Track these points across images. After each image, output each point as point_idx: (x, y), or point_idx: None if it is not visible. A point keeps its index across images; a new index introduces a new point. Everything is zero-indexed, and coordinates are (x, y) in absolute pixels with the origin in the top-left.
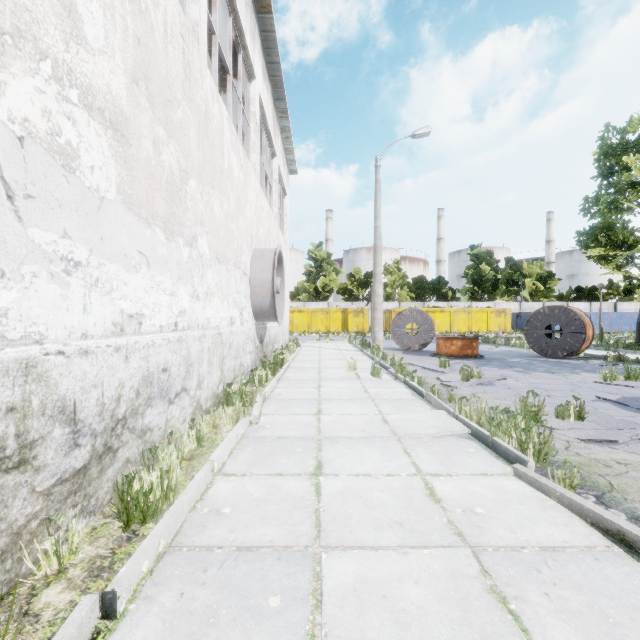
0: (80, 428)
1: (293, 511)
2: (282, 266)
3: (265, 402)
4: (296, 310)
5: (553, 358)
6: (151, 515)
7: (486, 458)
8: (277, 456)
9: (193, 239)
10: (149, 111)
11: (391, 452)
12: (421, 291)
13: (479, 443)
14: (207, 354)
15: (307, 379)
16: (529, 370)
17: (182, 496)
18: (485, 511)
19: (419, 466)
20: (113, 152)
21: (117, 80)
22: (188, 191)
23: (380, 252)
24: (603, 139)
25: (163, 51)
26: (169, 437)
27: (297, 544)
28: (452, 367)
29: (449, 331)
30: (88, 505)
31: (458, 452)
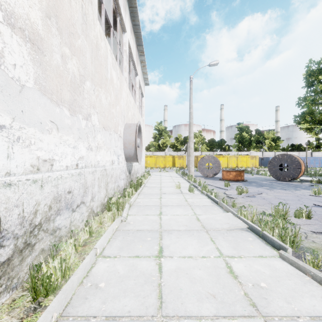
0: (4, 234)
1: (144, 285)
2: (141, 133)
3: (131, 207)
4: (148, 156)
5: (283, 181)
6: (52, 290)
7: (260, 244)
8: (136, 243)
9: (88, 116)
10: (58, 37)
11: (203, 240)
12: (212, 146)
13: (254, 234)
14: (97, 181)
15: (154, 193)
16: (272, 188)
17: (73, 276)
18: (267, 285)
19: (221, 250)
20: (31, 57)
21: (34, 13)
22: (85, 88)
23: (192, 126)
24: (308, 67)
25: (68, 3)
26: (71, 233)
27: (146, 314)
28: (231, 186)
29: (227, 167)
30: (11, 284)
31: (243, 240)
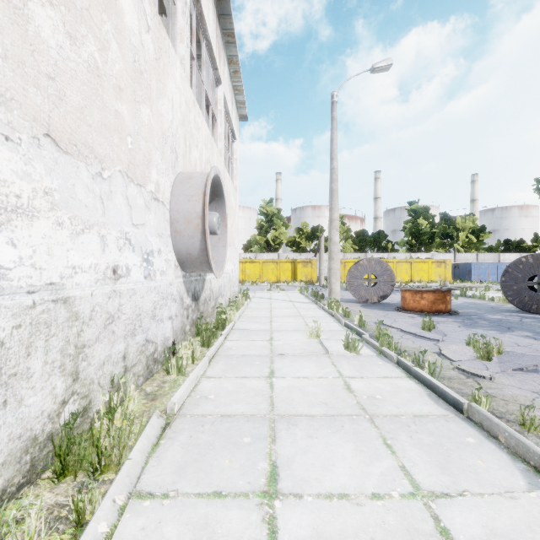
0: None
1: None
2: (223, 201)
3: (167, 430)
4: (248, 261)
5: (539, 314)
6: None
7: None
8: None
9: None
10: None
11: None
12: (363, 243)
13: None
14: None
15: (254, 354)
16: None
17: None
18: None
19: None
20: None
21: None
22: None
23: (337, 196)
24: None
25: None
26: None
27: None
28: (439, 330)
29: None
30: None
31: None
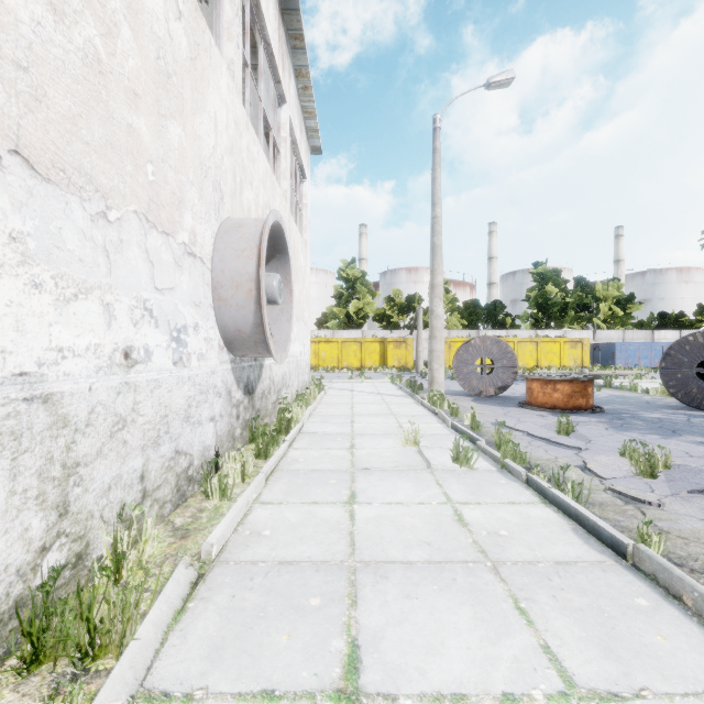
0: None
1: None
2: (286, 258)
3: (200, 585)
4: (323, 340)
5: None
6: None
7: None
8: None
9: None
10: None
11: None
12: (474, 317)
13: None
14: None
15: (328, 469)
16: None
17: None
18: None
19: None
20: None
21: None
22: None
23: (440, 254)
24: None
25: None
26: None
27: None
28: (580, 434)
29: None
30: None
31: None
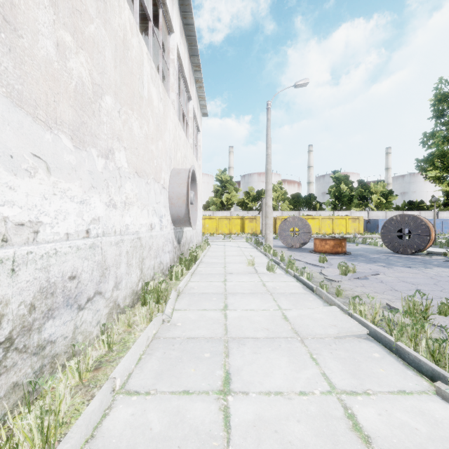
0: None
1: None
2: (195, 183)
3: (179, 296)
4: (207, 217)
5: (404, 254)
6: None
7: (395, 367)
8: (185, 364)
9: (109, 152)
10: (50, 10)
11: (298, 358)
12: (297, 204)
13: (380, 346)
14: (125, 257)
15: (215, 273)
16: (390, 265)
17: (61, 446)
18: None
19: (330, 379)
20: None
21: None
22: (103, 106)
23: (270, 173)
24: (437, 89)
25: None
26: (72, 348)
27: None
28: (329, 262)
29: (318, 233)
30: None
31: (364, 358)
